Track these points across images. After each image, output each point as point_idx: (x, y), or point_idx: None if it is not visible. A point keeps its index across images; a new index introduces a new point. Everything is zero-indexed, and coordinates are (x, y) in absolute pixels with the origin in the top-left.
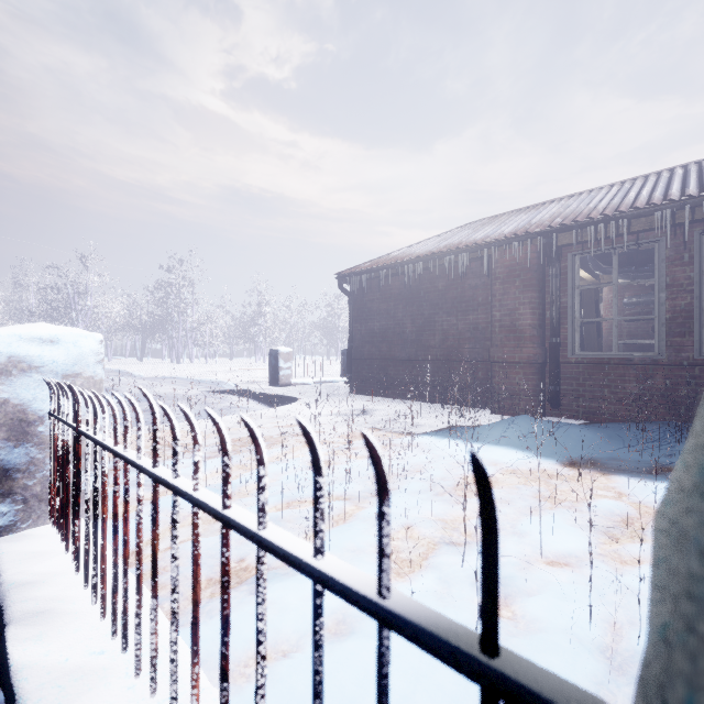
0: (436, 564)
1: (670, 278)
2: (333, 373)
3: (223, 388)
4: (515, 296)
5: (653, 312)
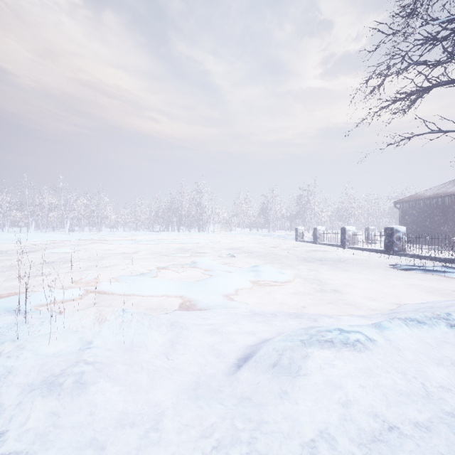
0: None
1: None
2: None
3: None
4: None
5: None
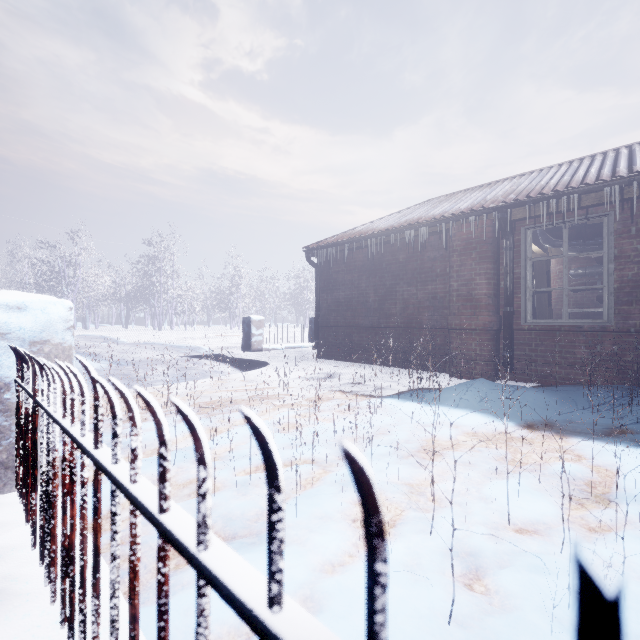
0: (404, 533)
1: (618, 250)
2: (302, 339)
3: (200, 353)
4: (471, 267)
5: (598, 283)
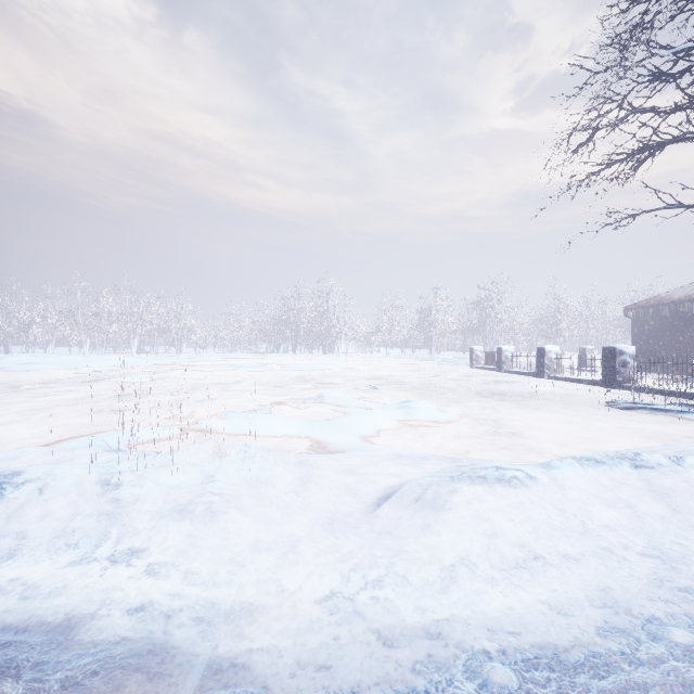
0: None
1: None
2: None
3: None
4: None
5: None
